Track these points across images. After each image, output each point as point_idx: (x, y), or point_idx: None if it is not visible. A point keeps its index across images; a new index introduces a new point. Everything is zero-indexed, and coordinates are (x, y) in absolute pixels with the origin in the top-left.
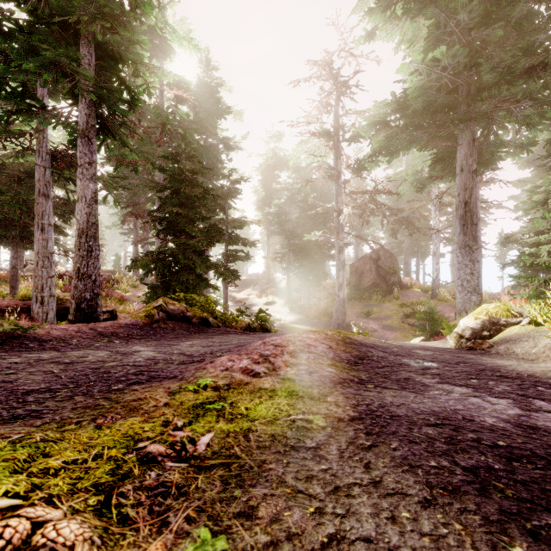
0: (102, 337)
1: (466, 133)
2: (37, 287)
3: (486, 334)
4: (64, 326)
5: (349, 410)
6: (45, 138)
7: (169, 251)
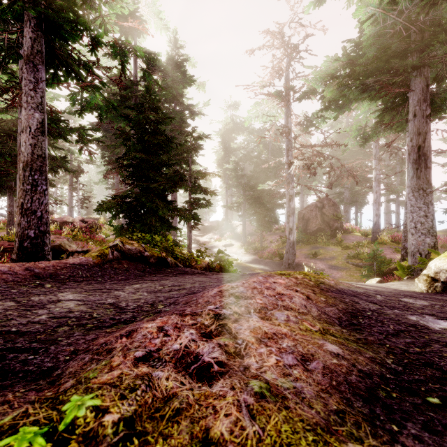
0: (34, 279)
1: (420, 77)
2: None
3: None
4: None
5: None
6: None
7: (132, 194)
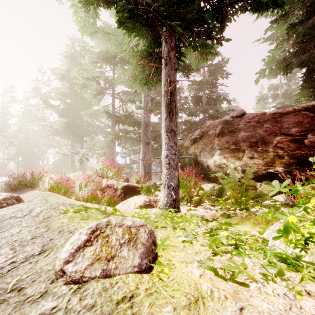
0: None
1: (70, 137)
2: None
3: None
4: None
5: None
6: None
7: None
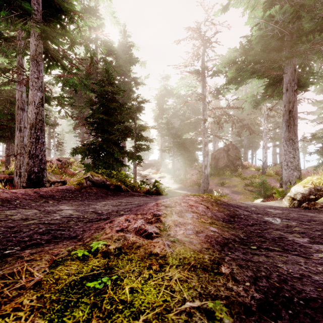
0: (41, 198)
1: (290, 65)
2: (17, 166)
3: (313, 197)
4: (15, 191)
5: (251, 288)
6: (22, 73)
7: (97, 143)
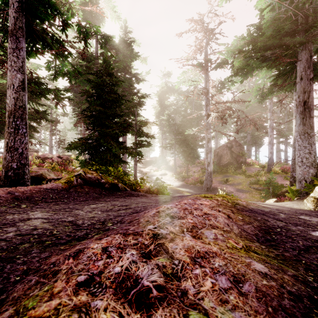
0: (13, 201)
1: (306, 50)
2: None
3: None
4: None
5: None
6: None
7: (93, 137)
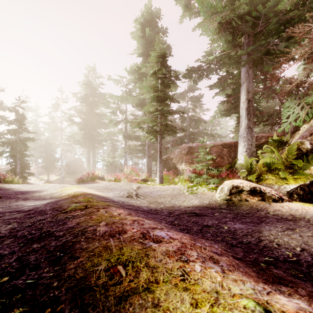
0: None
1: (87, 145)
2: None
3: None
4: None
5: None
6: None
7: None
